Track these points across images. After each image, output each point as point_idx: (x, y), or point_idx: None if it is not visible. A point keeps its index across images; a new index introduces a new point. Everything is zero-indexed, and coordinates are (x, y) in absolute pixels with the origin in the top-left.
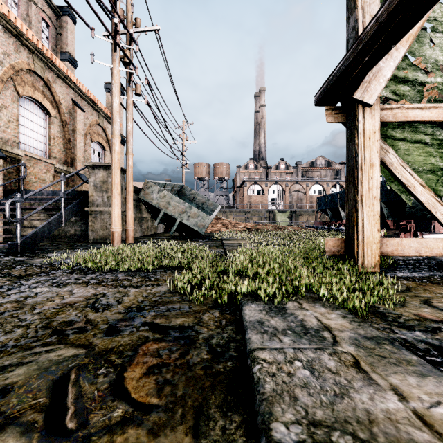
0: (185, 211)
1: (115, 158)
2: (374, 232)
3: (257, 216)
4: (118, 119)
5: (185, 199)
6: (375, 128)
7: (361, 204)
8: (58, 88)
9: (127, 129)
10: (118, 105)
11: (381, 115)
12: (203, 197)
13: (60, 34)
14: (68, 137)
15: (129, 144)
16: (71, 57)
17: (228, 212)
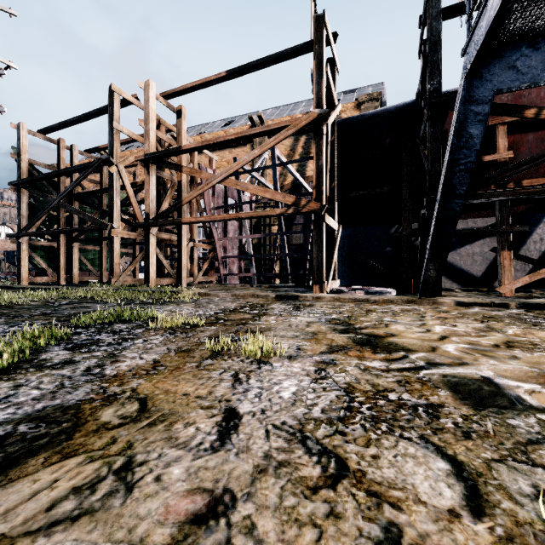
0: None
1: None
2: (26, 275)
3: None
4: None
5: None
6: (27, 248)
7: (22, 268)
8: None
9: None
10: None
11: (30, 243)
12: None
13: None
14: None
15: None
16: None
17: None
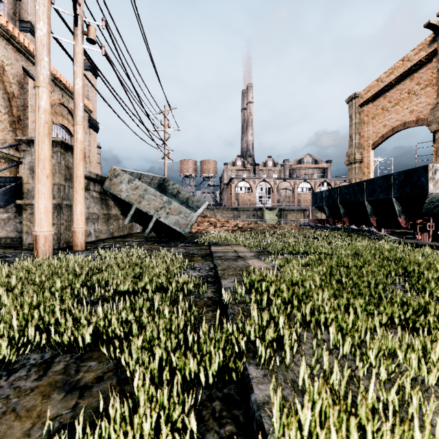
0: (163, 206)
1: (39, 119)
2: None
3: (245, 214)
4: (44, 57)
5: (167, 193)
6: None
7: None
8: (1, 50)
9: (74, 88)
10: (46, 35)
11: None
12: (187, 192)
13: (20, 0)
14: (16, 114)
15: (77, 109)
16: (34, 28)
17: (216, 210)
